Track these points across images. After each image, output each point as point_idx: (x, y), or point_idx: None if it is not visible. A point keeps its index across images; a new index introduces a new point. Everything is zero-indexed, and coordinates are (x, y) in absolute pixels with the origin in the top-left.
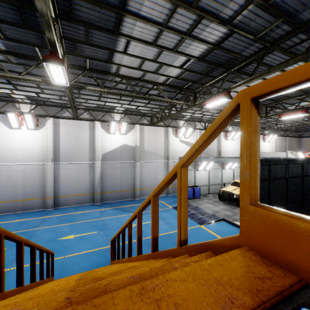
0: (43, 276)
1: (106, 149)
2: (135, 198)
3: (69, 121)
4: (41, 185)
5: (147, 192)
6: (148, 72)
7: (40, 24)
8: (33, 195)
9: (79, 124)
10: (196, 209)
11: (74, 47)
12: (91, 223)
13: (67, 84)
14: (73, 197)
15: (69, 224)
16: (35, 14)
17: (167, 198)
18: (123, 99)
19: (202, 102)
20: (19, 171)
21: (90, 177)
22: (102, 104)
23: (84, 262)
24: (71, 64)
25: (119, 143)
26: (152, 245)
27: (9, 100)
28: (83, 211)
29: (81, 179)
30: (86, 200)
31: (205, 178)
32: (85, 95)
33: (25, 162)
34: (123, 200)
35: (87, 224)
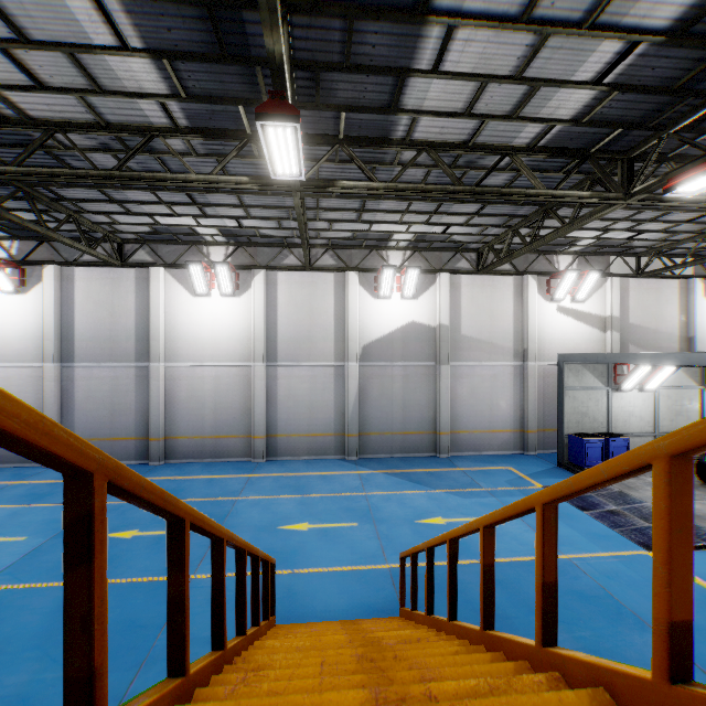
0: (258, 619)
1: (370, 334)
2: (438, 454)
3: (294, 275)
4: (245, 409)
5: (469, 440)
6: (491, 120)
7: (249, 43)
8: (231, 428)
9: (314, 279)
10: (622, 502)
11: (316, 85)
12: (343, 501)
13: (301, 176)
14: (302, 438)
15: (297, 497)
16: (240, 18)
17: (523, 460)
18: (414, 209)
19: (659, 184)
20: (207, 379)
21: (337, 397)
22: (363, 231)
23: (334, 595)
24: (306, 135)
25: (401, 320)
26: (667, 653)
27: (192, 241)
28: (324, 472)
29: (318, 400)
30: (329, 448)
31: (641, 414)
32: (329, 211)
33: (217, 363)
34: (409, 455)
35: (334, 501)
